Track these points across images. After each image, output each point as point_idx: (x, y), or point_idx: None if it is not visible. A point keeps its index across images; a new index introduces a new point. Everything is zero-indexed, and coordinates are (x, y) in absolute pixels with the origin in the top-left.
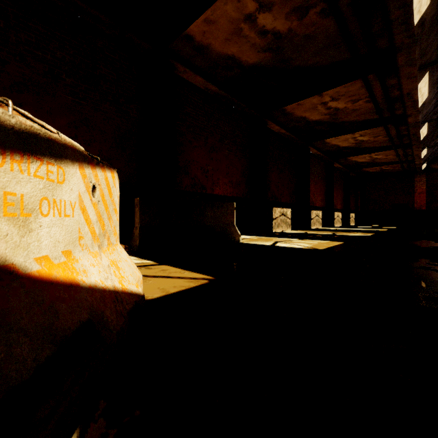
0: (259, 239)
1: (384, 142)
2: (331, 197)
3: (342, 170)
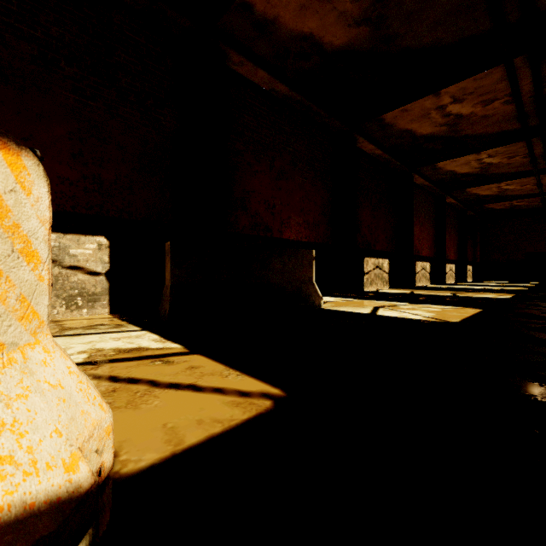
0: (348, 302)
1: (523, 164)
2: (442, 243)
3: (456, 206)
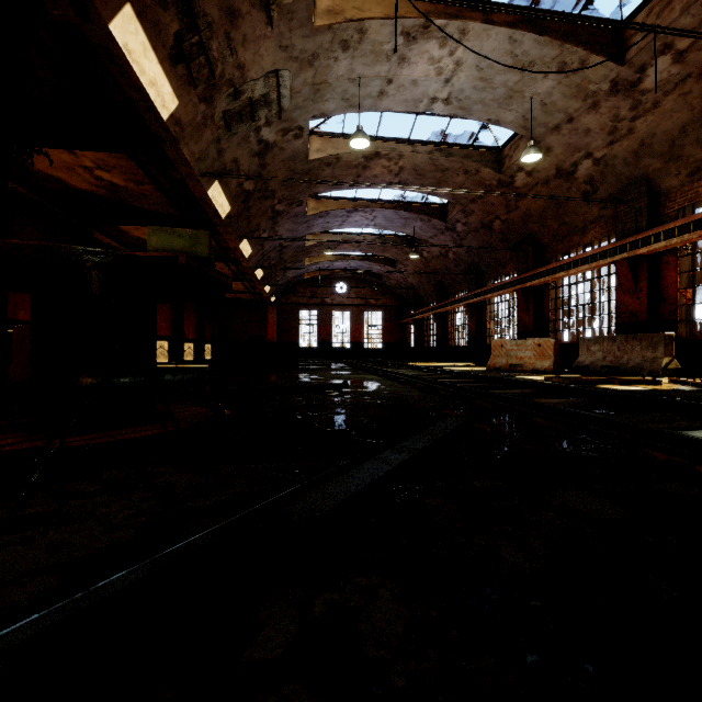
0: None
1: (231, 274)
2: (180, 325)
3: None
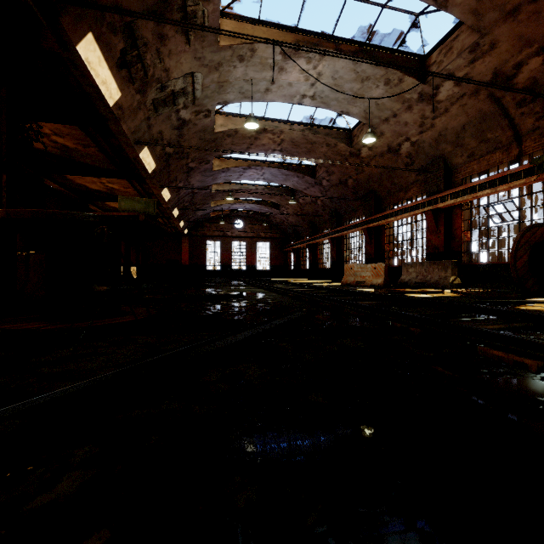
0: None
1: None
2: None
3: None
